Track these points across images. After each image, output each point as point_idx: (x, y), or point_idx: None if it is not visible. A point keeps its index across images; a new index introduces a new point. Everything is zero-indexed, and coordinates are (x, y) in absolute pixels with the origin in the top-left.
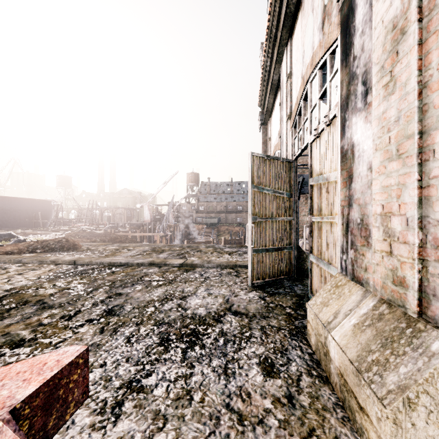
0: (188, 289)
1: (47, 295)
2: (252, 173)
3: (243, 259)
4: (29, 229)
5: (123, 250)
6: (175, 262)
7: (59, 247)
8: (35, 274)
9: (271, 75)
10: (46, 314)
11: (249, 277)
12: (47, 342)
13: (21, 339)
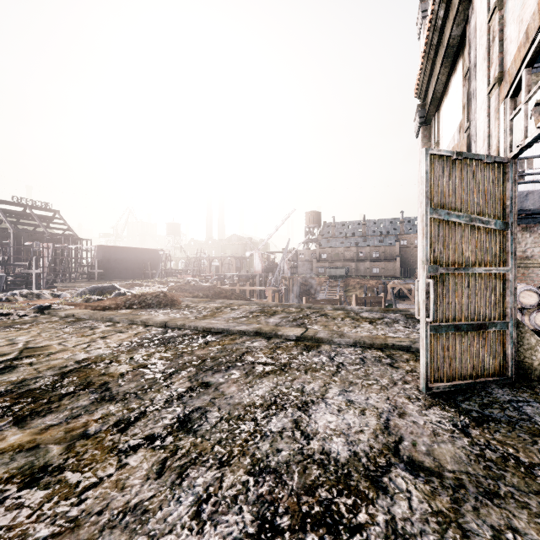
0: (312, 387)
1: (117, 375)
2: (427, 187)
3: (396, 333)
4: (138, 280)
5: (226, 310)
6: (291, 332)
7: (156, 303)
8: (119, 338)
9: (445, 34)
10: (100, 413)
11: (421, 375)
12: (73, 482)
13: (45, 464)
